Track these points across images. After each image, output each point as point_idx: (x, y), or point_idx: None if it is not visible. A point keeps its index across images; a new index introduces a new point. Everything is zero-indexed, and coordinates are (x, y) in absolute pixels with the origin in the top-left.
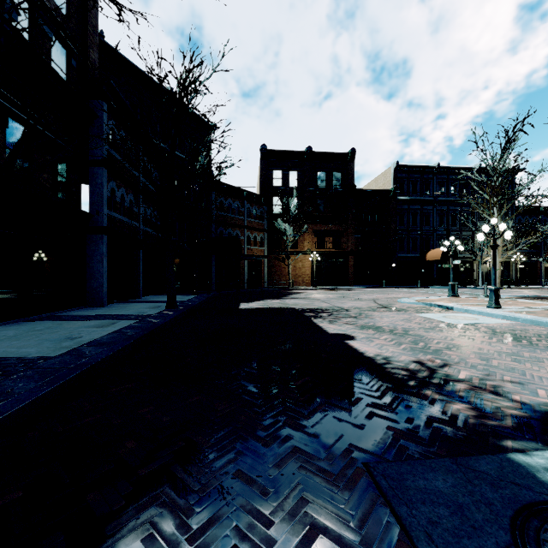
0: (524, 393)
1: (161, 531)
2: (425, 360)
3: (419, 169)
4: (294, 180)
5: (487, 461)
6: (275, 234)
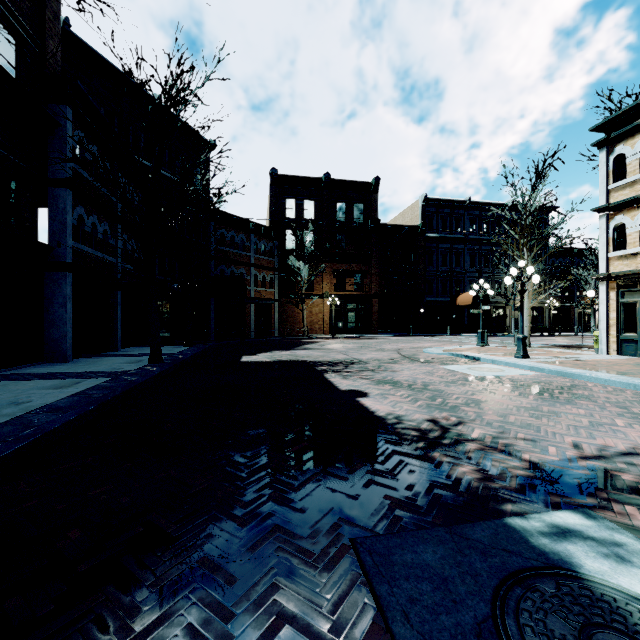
0: (535, 451)
1: (95, 637)
2: (439, 418)
3: (449, 203)
4: (309, 211)
5: (483, 528)
6: (287, 273)
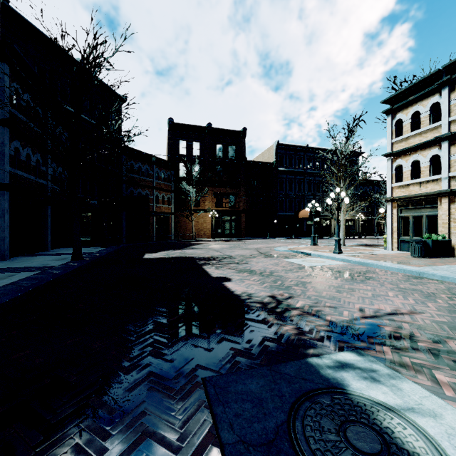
0: (335, 314)
1: None
2: (277, 294)
3: (294, 147)
4: (197, 150)
5: (292, 366)
6: (180, 194)
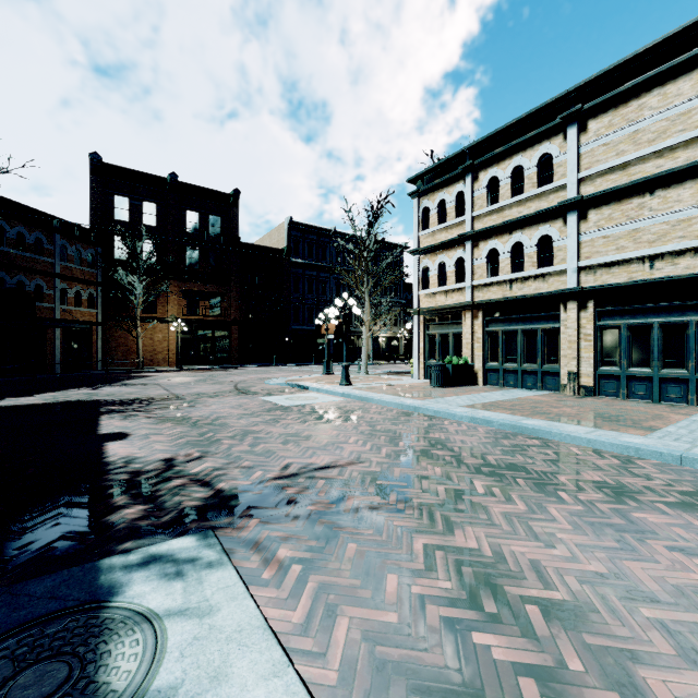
0: (238, 478)
1: None
2: (182, 455)
3: (315, 230)
4: (150, 215)
5: (57, 577)
6: (113, 290)
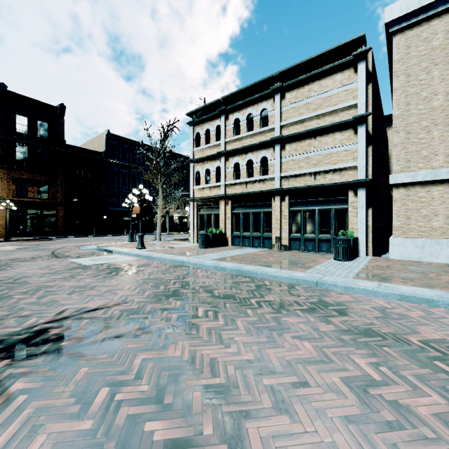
0: (11, 326)
1: None
2: None
3: (127, 141)
4: None
5: None
6: None
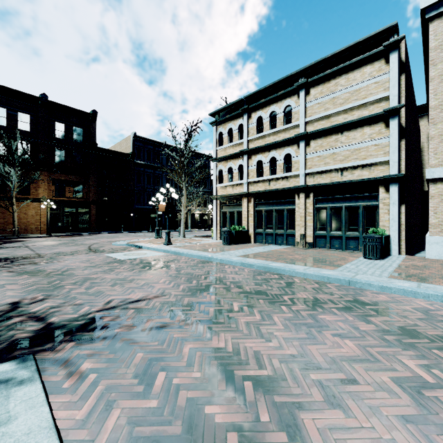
0: (69, 313)
1: None
2: (28, 298)
3: (152, 142)
4: (25, 123)
5: None
6: None
